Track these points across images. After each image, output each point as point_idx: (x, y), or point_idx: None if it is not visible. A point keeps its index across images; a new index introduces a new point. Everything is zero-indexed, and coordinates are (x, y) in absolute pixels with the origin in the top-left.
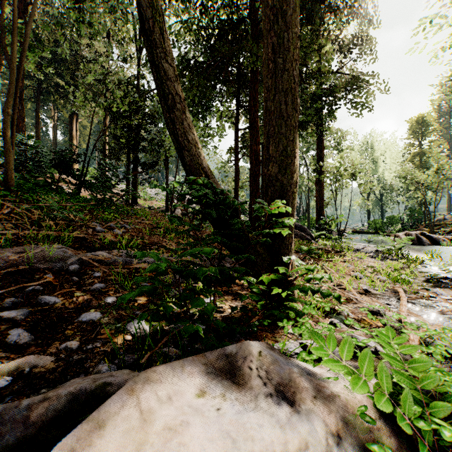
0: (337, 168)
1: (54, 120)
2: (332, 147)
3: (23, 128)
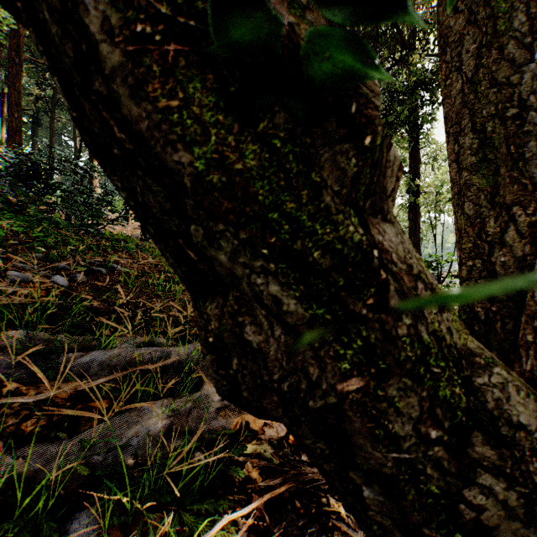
0: (439, 188)
1: (75, 140)
2: (426, 165)
3: (21, 142)
